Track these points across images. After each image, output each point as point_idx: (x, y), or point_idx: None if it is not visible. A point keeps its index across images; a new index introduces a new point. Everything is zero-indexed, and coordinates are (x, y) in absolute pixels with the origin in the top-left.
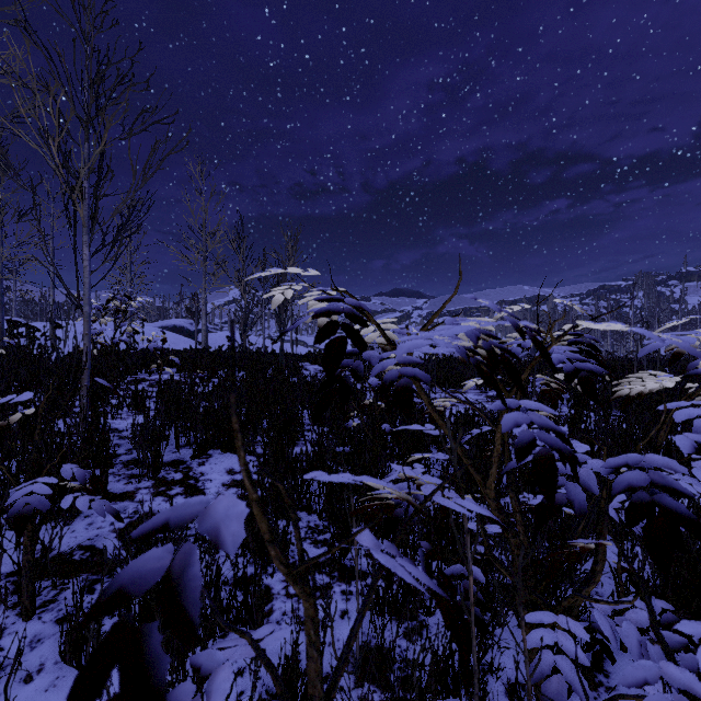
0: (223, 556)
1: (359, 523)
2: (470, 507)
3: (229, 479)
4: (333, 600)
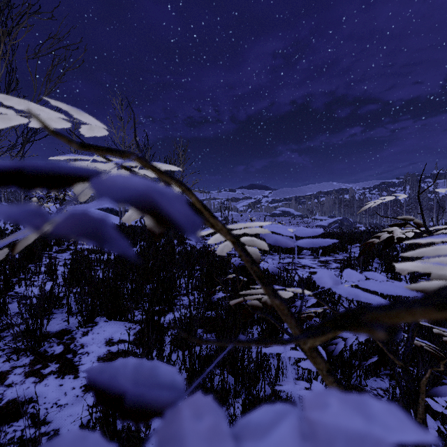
0: None
1: None
2: None
3: (105, 351)
4: None
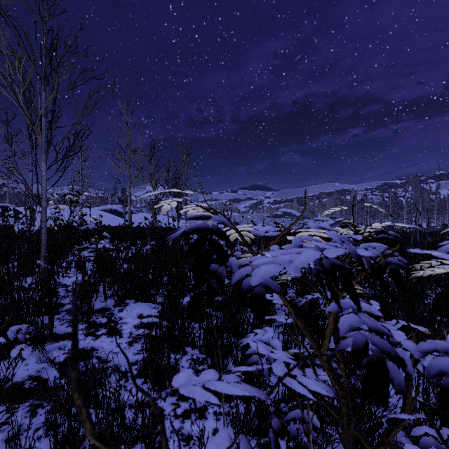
0: (131, 384)
1: (227, 358)
2: (311, 387)
3: (139, 322)
4: (208, 420)
